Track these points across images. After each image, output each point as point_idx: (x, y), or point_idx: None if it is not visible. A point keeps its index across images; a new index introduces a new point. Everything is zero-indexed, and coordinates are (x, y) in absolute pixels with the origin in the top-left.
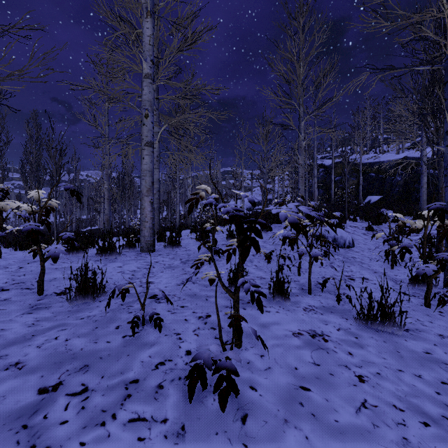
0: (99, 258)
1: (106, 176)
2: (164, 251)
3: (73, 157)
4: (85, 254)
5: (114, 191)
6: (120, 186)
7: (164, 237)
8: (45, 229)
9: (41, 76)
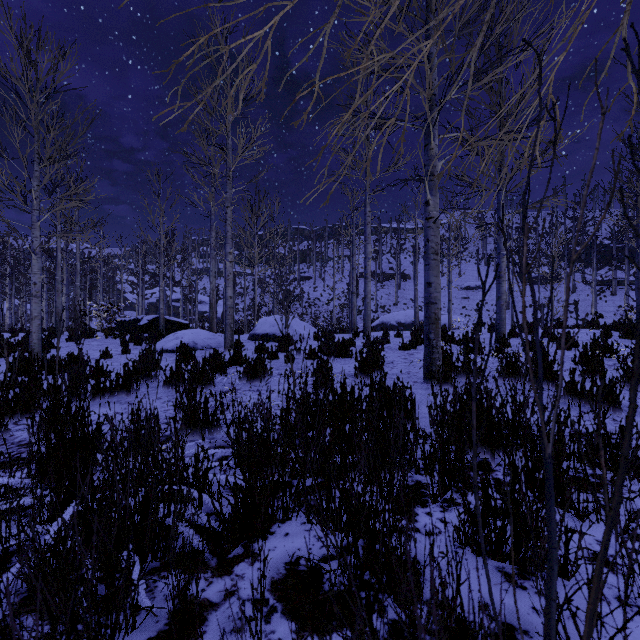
0: None
1: None
2: None
3: None
4: None
5: None
6: None
7: None
8: None
9: None
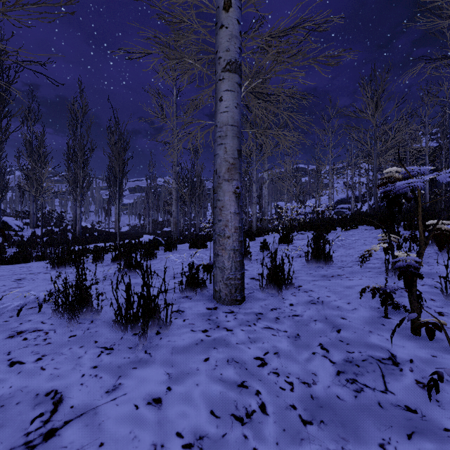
0: (120, 333)
1: (174, 174)
2: (264, 301)
3: (150, 162)
4: (97, 315)
5: (182, 191)
6: (189, 185)
7: (247, 255)
8: (130, 231)
9: (66, 3)
